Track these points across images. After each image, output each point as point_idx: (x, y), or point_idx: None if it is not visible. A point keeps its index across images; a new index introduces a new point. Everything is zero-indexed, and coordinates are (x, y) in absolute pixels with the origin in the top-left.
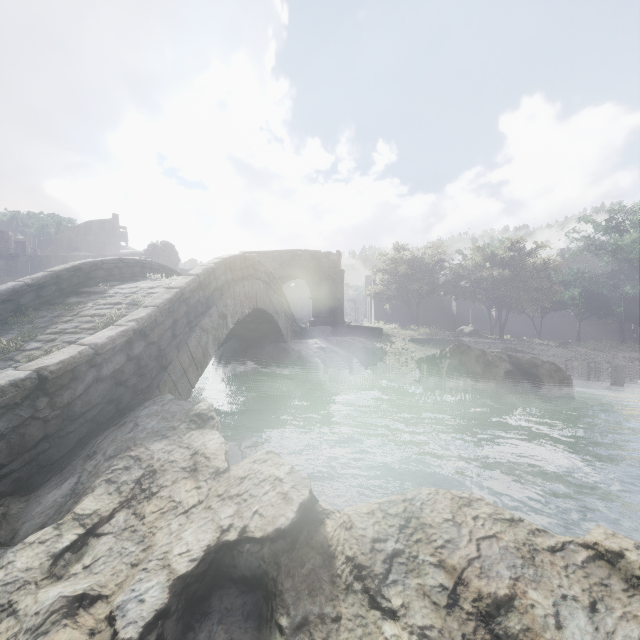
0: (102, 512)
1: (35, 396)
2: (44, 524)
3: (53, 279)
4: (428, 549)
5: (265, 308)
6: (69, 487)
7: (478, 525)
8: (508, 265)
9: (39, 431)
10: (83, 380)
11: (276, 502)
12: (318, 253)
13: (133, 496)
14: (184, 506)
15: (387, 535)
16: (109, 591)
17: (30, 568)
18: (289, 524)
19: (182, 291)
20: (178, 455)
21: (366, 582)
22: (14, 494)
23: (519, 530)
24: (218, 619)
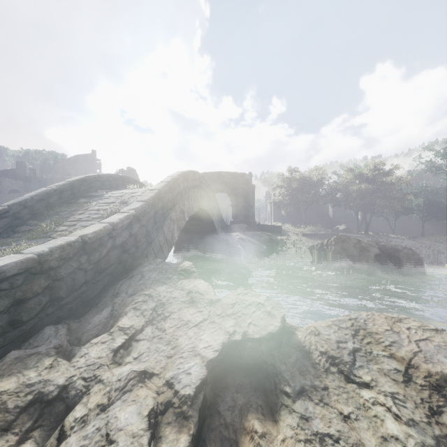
0: (136, 327)
1: (80, 254)
2: (97, 334)
3: (69, 186)
4: (379, 347)
5: (206, 209)
6: (107, 313)
7: (412, 333)
8: (372, 181)
9: (82, 278)
10: (105, 246)
11: (264, 317)
12: (236, 174)
13: (153, 318)
14: (193, 322)
15: (345, 339)
16: (157, 371)
17: (101, 357)
18: (277, 330)
19: (160, 192)
20: (177, 294)
21: (340, 367)
22: (69, 318)
23: (444, 335)
24: (235, 390)
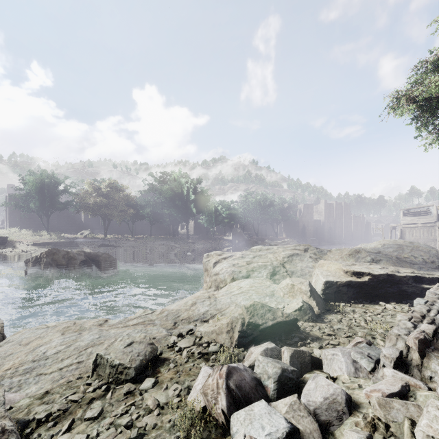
0: None
1: None
2: None
3: None
4: None
5: None
6: None
7: None
8: (108, 195)
9: None
10: None
11: None
12: None
13: None
14: None
15: None
16: None
17: None
18: None
19: None
20: None
21: None
22: None
23: None
24: None
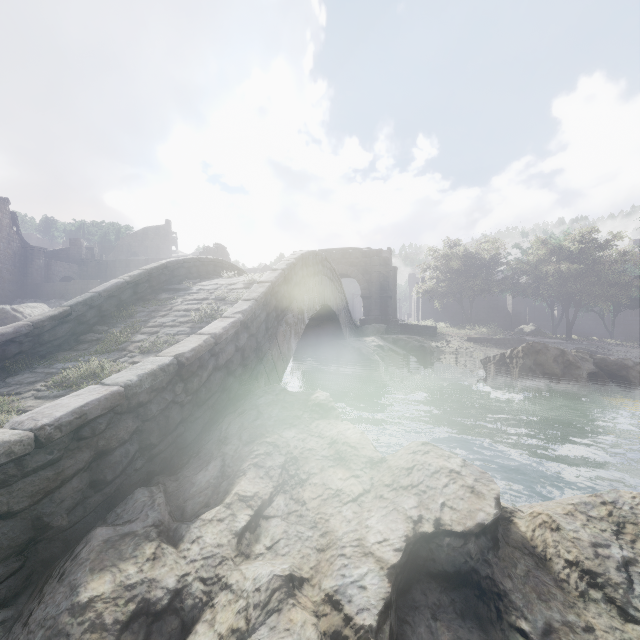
0: (262, 495)
1: (175, 381)
2: (207, 503)
3: (146, 277)
4: None
5: (330, 305)
6: (216, 469)
7: None
8: (577, 258)
9: (178, 415)
10: (206, 368)
11: (464, 495)
12: (369, 251)
13: (284, 481)
14: (349, 494)
15: (605, 540)
16: (306, 574)
17: (221, 544)
18: (491, 520)
19: (273, 285)
20: (313, 443)
21: (606, 591)
22: (162, 473)
23: None
24: (431, 614)
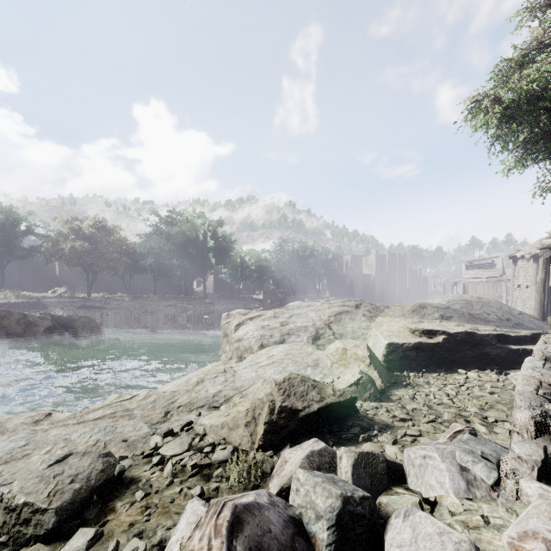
0: None
1: None
2: None
3: None
4: None
5: None
6: None
7: None
8: (93, 239)
9: None
10: None
11: None
12: None
13: None
14: None
15: None
16: None
17: None
18: None
19: None
20: None
21: None
22: None
23: None
24: None
